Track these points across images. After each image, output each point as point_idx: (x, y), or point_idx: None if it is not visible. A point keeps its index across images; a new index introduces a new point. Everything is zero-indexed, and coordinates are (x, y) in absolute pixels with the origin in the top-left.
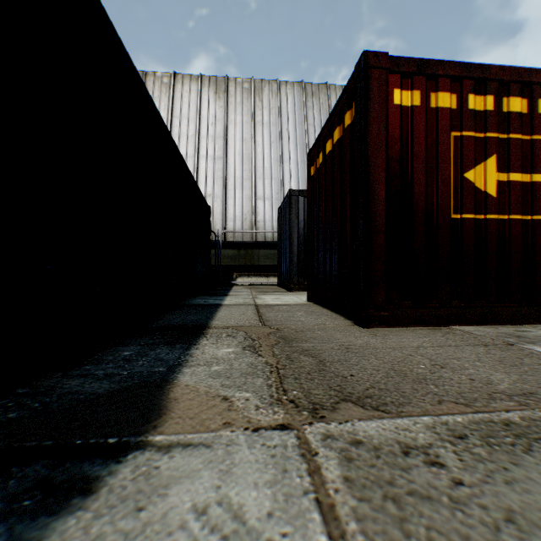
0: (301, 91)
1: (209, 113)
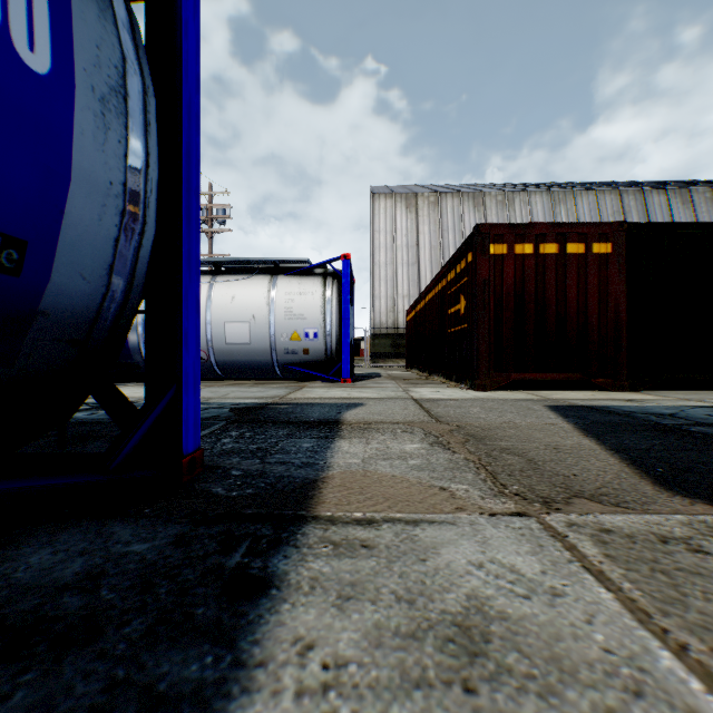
0: (549, 199)
1: (471, 225)
